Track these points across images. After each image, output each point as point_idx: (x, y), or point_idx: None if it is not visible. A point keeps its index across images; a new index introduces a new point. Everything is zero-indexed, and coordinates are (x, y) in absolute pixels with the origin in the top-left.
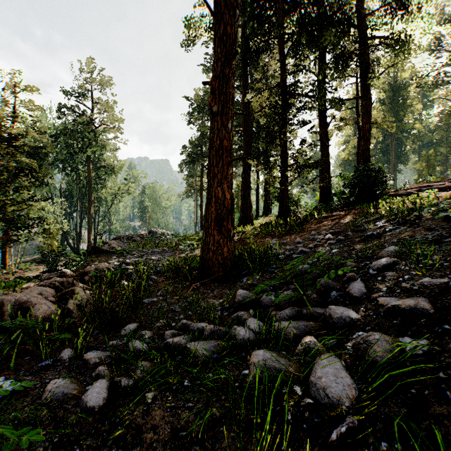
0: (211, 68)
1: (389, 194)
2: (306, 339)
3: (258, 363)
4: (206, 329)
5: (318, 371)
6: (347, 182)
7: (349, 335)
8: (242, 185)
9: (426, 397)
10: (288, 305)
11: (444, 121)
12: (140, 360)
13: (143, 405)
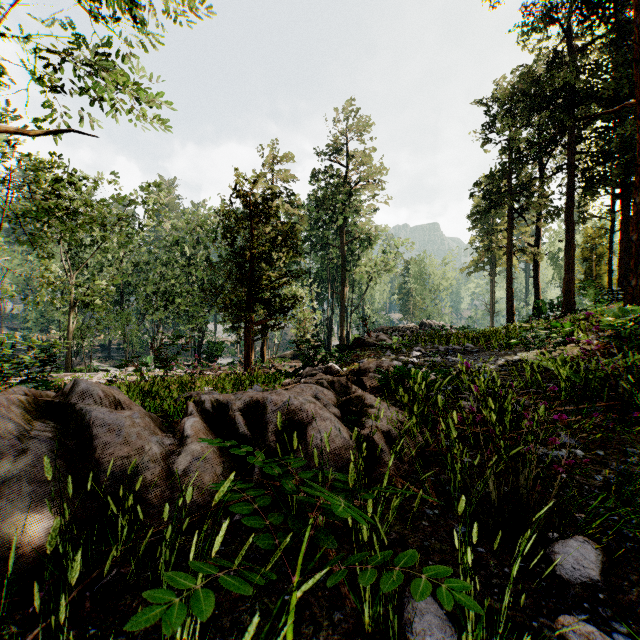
0: (537, 23)
1: None
2: None
3: None
4: None
5: None
6: None
7: None
8: (634, 220)
9: None
10: None
11: None
12: None
13: None
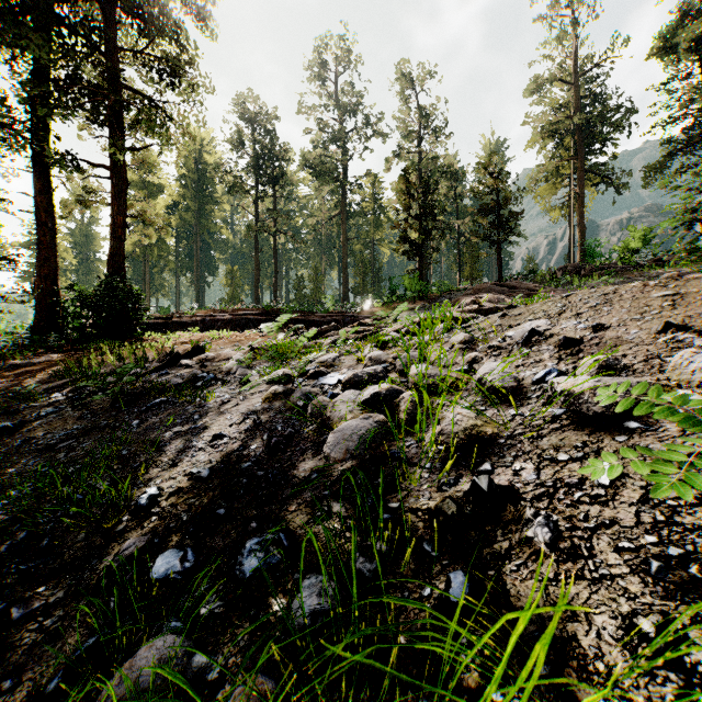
0: None
1: (172, 320)
2: None
3: None
4: None
5: None
6: (87, 300)
7: None
8: None
9: None
10: None
11: (244, 237)
12: None
13: None
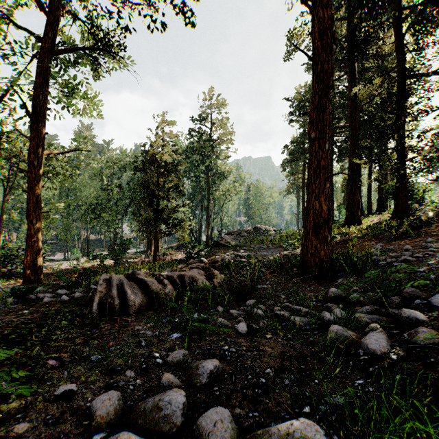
0: None
1: None
2: (372, 324)
3: (333, 330)
4: (302, 310)
5: (367, 337)
6: None
7: (411, 329)
8: (348, 183)
9: (438, 364)
10: (371, 304)
11: None
12: (261, 319)
13: (265, 339)
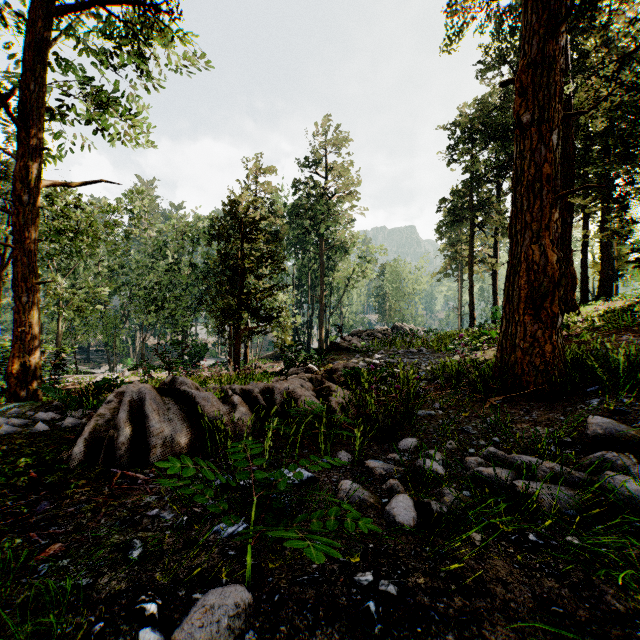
0: (490, 66)
1: None
2: None
3: None
4: (540, 466)
5: None
6: None
7: None
8: None
9: None
10: None
11: None
12: (444, 485)
13: (470, 546)
